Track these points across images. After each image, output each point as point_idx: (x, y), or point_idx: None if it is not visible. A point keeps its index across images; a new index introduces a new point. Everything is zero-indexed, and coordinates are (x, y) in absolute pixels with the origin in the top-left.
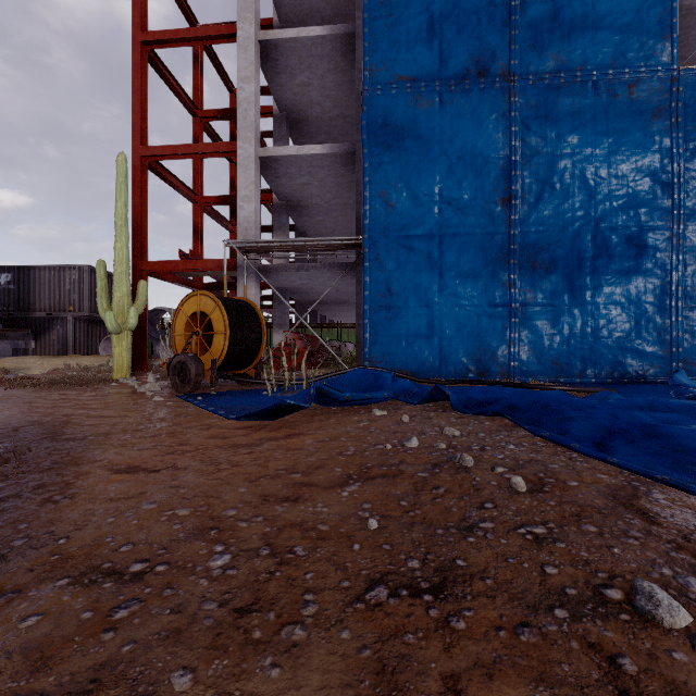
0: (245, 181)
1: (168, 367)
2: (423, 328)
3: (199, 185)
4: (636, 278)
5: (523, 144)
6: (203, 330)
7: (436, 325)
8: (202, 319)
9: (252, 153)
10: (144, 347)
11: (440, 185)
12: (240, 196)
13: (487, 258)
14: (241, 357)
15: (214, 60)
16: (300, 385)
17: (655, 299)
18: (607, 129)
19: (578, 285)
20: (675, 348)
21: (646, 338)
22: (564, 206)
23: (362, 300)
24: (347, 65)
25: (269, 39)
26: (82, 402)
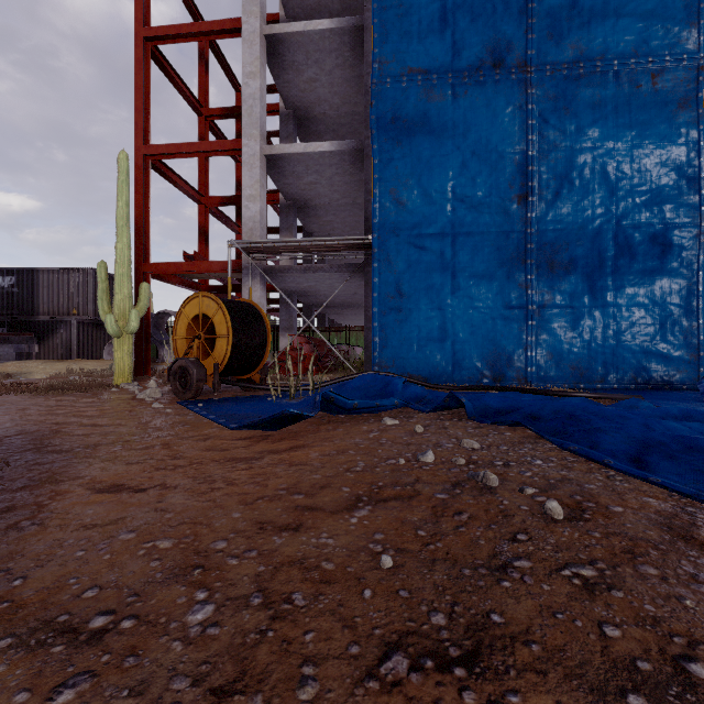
0: (250, 179)
1: (168, 372)
2: (435, 332)
3: (204, 185)
4: (661, 279)
5: (540, 138)
6: (206, 333)
7: (449, 328)
8: (205, 322)
9: (258, 151)
10: (147, 351)
11: (453, 182)
12: (246, 195)
13: (503, 258)
14: (245, 361)
15: (220, 57)
16: (307, 391)
17: (681, 301)
18: (629, 122)
19: (598, 286)
20: (703, 352)
21: (671, 342)
22: (584, 202)
23: (371, 302)
24: (356, 60)
25: (275, 33)
26: (77, 409)
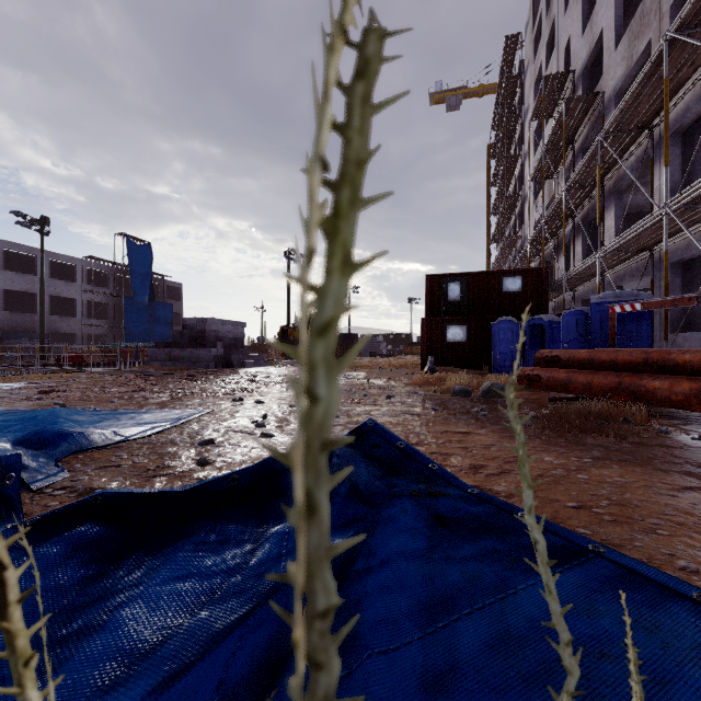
0: None
1: None
2: None
3: None
4: None
5: None
6: None
7: None
8: None
9: None
10: None
11: None
12: None
13: None
14: None
15: None
16: None
17: None
18: None
19: None
20: None
21: None
22: None
23: None
24: None
25: None
26: None
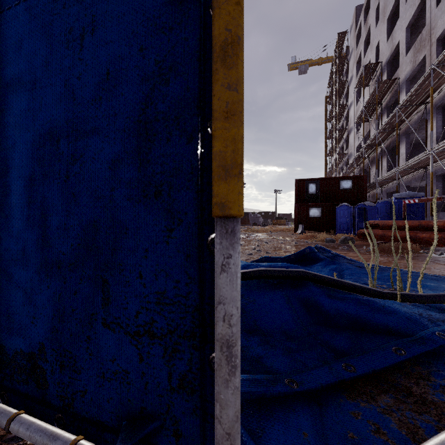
0: None
1: None
2: None
3: None
4: None
5: None
6: None
7: None
8: None
9: None
10: None
11: None
12: None
13: None
14: None
15: None
16: None
17: None
18: None
19: None
20: None
21: None
22: None
23: None
24: None
25: None
26: None
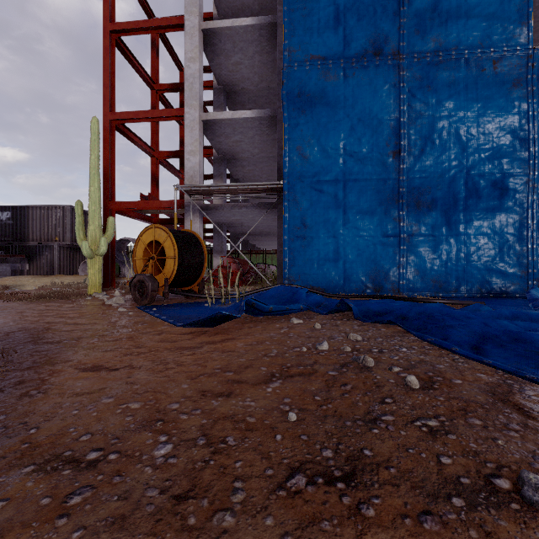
0: (191, 139)
1: (130, 284)
2: (331, 254)
3: (156, 142)
4: (500, 214)
5: (410, 108)
6: (158, 255)
7: (341, 251)
8: (157, 246)
9: (197, 117)
10: (112, 269)
11: (344, 141)
12: (187, 150)
13: (381, 198)
14: (188, 276)
15: (167, 45)
16: (234, 299)
17: (514, 231)
18: (476, 97)
19: (453, 220)
20: (531, 269)
21: (507, 262)
22: (443, 157)
23: (283, 232)
24: (271, 48)
25: (209, 28)
26: (62, 312)
